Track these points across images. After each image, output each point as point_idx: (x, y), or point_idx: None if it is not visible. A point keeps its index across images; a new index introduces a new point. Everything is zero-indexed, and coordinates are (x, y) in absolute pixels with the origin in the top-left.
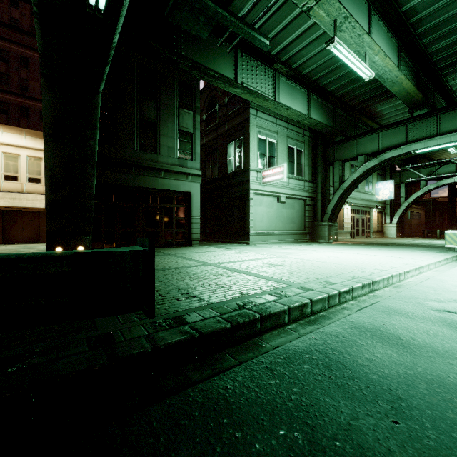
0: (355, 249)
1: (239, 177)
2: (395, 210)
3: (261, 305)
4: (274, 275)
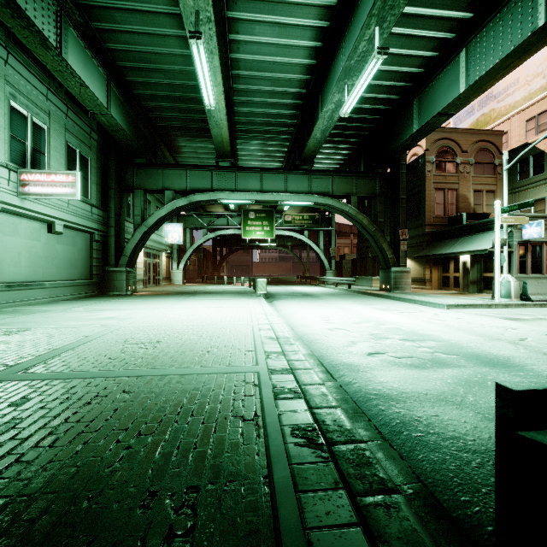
0: (184, 302)
1: None
2: (180, 255)
3: (325, 425)
4: (198, 363)
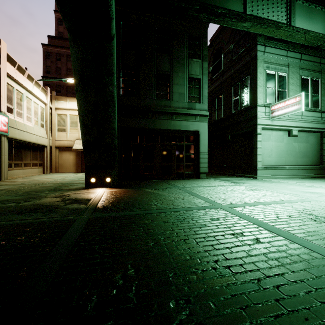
0: None
1: (245, 114)
2: None
3: None
4: None
